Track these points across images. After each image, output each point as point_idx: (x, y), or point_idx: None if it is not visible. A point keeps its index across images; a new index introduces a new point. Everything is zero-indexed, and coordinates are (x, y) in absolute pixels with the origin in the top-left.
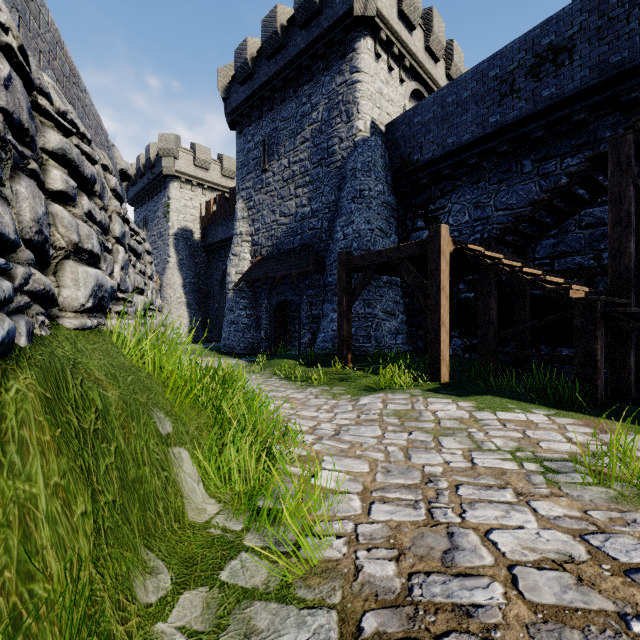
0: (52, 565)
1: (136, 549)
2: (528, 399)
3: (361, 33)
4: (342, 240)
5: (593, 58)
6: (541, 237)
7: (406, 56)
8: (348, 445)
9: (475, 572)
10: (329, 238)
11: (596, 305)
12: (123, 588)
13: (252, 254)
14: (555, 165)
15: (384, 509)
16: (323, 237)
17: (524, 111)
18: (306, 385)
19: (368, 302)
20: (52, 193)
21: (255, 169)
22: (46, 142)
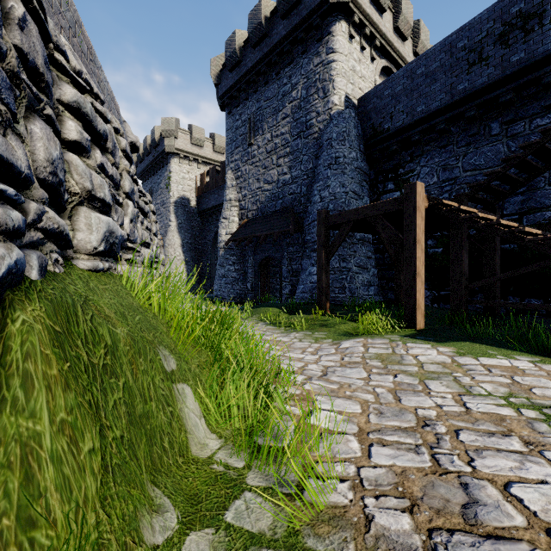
0: (56, 509)
1: (143, 486)
2: (507, 346)
3: (336, 18)
4: (319, 202)
5: None
6: (511, 193)
7: (377, 36)
8: (337, 386)
9: (508, 534)
10: (307, 201)
11: None
12: (130, 529)
13: (240, 217)
14: (524, 126)
15: (384, 452)
16: (302, 200)
17: (492, 77)
18: (289, 330)
19: (343, 257)
20: (68, 143)
21: (242, 144)
22: (62, 94)
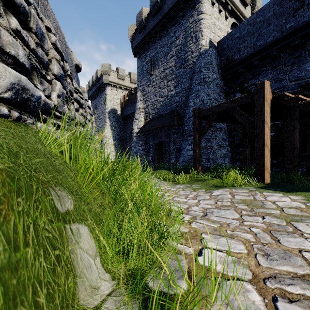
0: None
1: None
2: None
3: None
4: (193, 106)
5: None
6: None
7: (229, 3)
8: (218, 225)
9: None
10: (185, 106)
11: None
12: None
13: (145, 118)
14: None
15: None
16: (182, 106)
17: None
18: (175, 183)
19: (208, 139)
20: None
21: (146, 75)
22: None
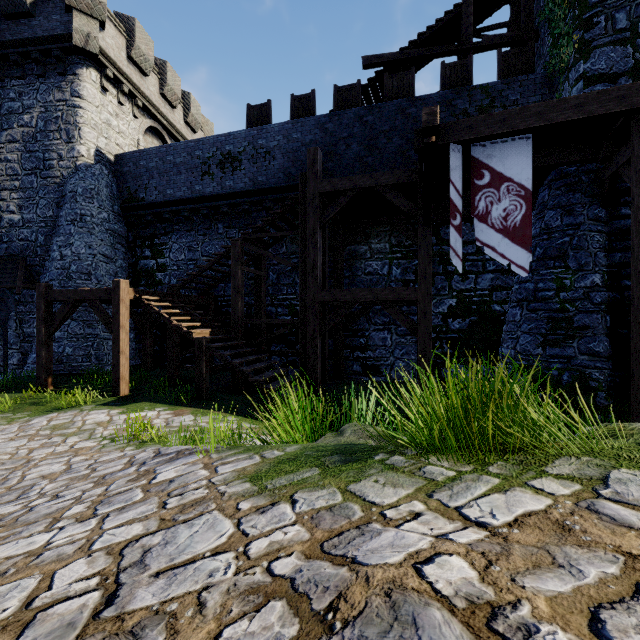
0: None
1: None
2: (166, 401)
3: (84, 62)
4: (59, 260)
5: (251, 173)
6: (216, 285)
7: (139, 97)
8: None
9: None
10: (46, 254)
11: (203, 342)
12: None
13: None
14: (236, 233)
15: None
16: (38, 251)
17: (216, 190)
18: None
19: (89, 323)
20: None
21: None
22: None
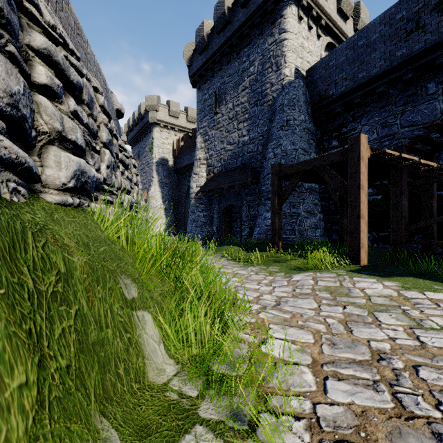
0: None
1: (89, 418)
2: None
3: (287, 3)
4: (273, 158)
5: None
6: None
7: (322, 17)
8: (289, 315)
9: None
10: (263, 158)
11: None
12: None
13: (207, 173)
14: None
15: (341, 388)
16: (258, 157)
17: (429, 42)
18: (247, 265)
19: (293, 204)
20: (38, 86)
21: (209, 113)
22: (31, 40)
